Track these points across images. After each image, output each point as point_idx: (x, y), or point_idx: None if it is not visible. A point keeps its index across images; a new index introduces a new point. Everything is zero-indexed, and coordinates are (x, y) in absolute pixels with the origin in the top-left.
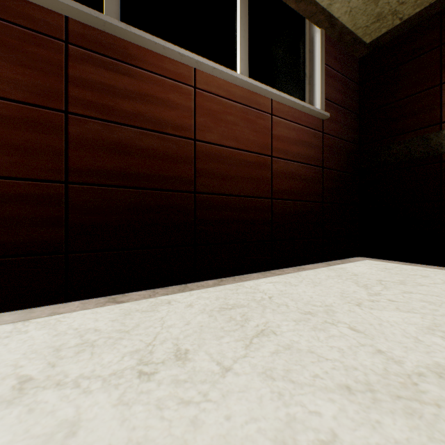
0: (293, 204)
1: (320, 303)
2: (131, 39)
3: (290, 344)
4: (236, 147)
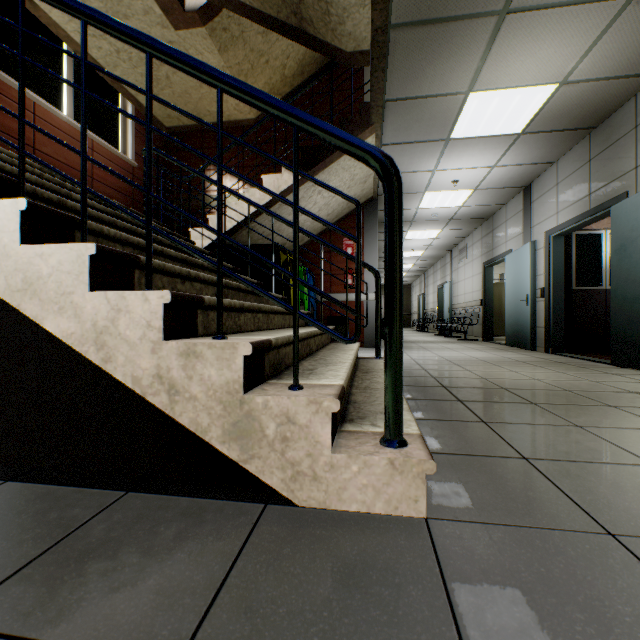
0: None
1: None
2: None
3: None
4: (66, 163)
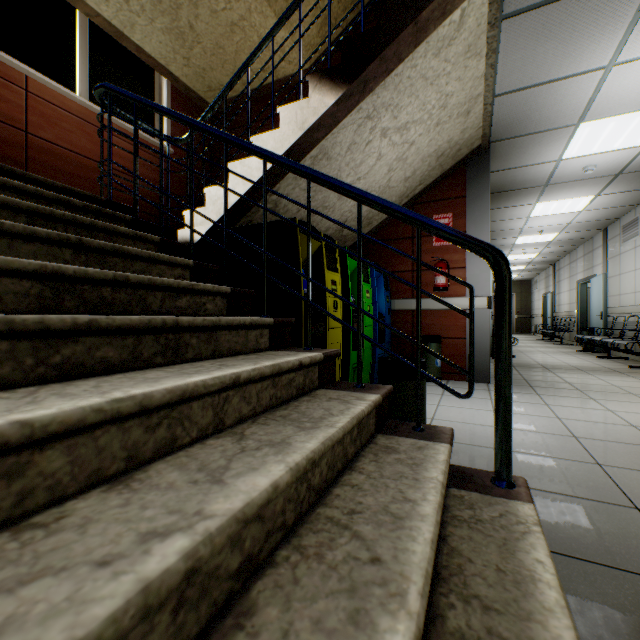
0: None
1: None
2: None
3: None
4: (73, 150)
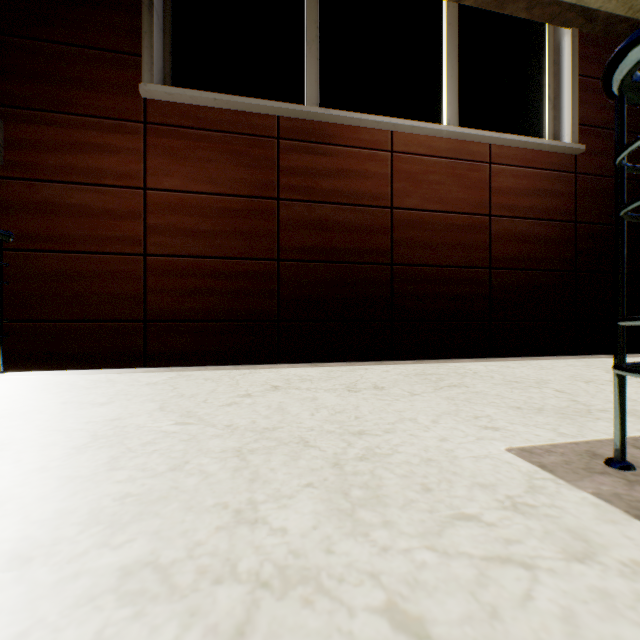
0: (522, 275)
1: (535, 378)
2: (329, 120)
3: (479, 391)
4: (441, 209)
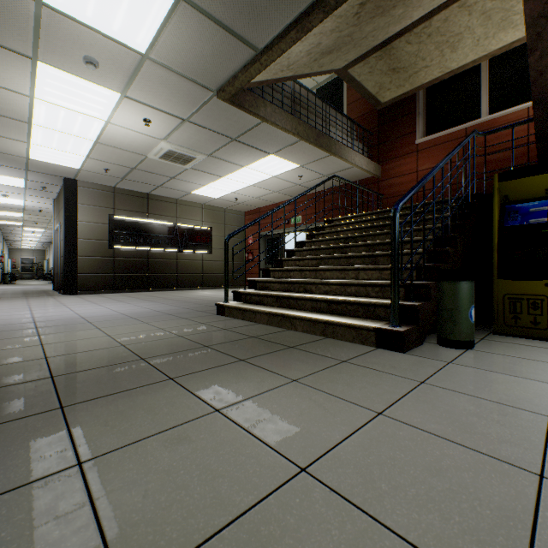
0: None
1: None
2: (489, 119)
3: None
4: None
